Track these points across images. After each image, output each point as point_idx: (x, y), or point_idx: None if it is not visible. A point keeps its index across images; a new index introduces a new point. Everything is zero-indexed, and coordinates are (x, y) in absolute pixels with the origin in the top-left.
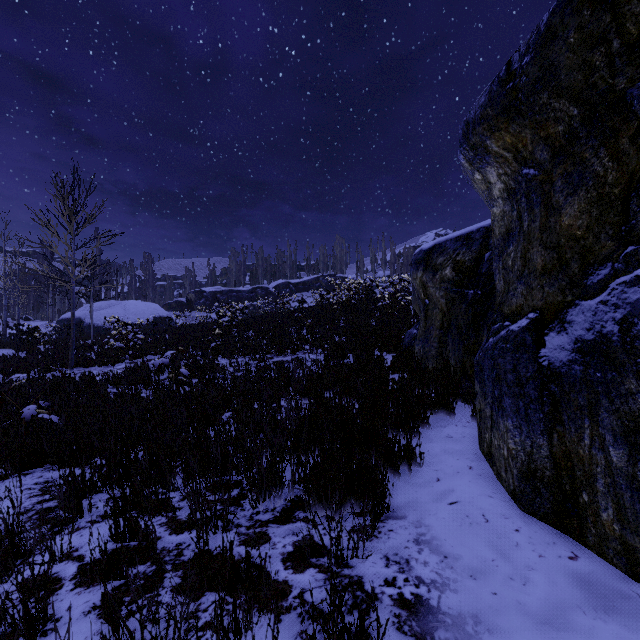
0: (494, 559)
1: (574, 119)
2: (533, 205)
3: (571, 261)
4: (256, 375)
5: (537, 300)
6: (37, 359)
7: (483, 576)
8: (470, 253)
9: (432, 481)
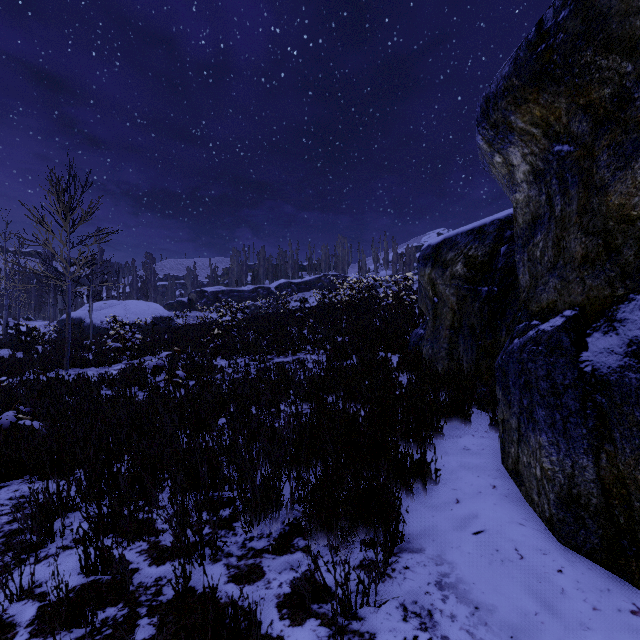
0: (537, 612)
1: (627, 77)
2: (568, 186)
3: (623, 247)
4: (255, 377)
5: (576, 295)
6: (33, 360)
7: (527, 638)
8: (483, 247)
9: (451, 503)
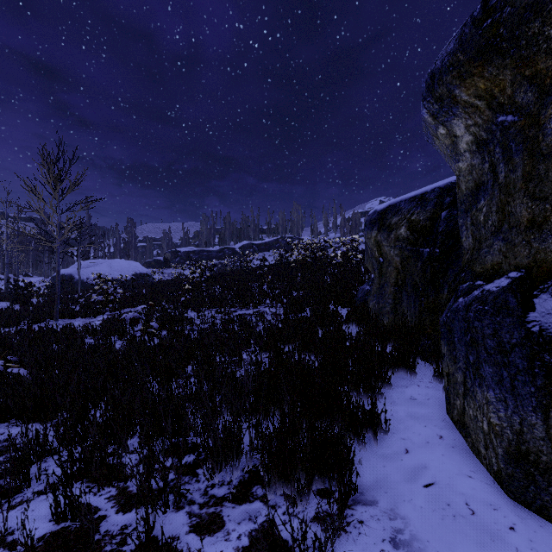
0: None
1: None
2: (512, 154)
3: None
4: (220, 328)
5: (522, 257)
6: (28, 311)
7: None
8: (425, 213)
9: (400, 453)
